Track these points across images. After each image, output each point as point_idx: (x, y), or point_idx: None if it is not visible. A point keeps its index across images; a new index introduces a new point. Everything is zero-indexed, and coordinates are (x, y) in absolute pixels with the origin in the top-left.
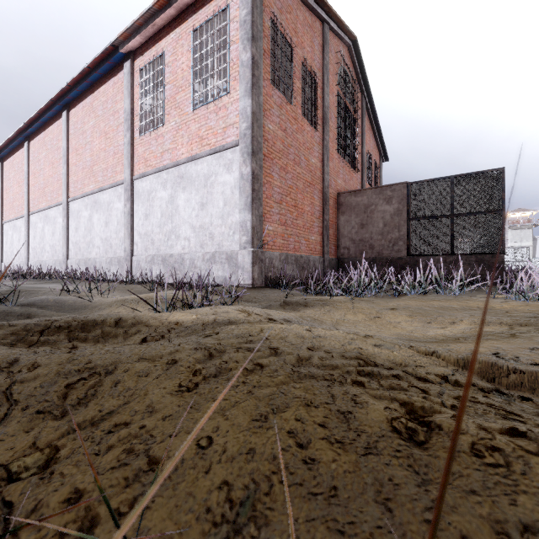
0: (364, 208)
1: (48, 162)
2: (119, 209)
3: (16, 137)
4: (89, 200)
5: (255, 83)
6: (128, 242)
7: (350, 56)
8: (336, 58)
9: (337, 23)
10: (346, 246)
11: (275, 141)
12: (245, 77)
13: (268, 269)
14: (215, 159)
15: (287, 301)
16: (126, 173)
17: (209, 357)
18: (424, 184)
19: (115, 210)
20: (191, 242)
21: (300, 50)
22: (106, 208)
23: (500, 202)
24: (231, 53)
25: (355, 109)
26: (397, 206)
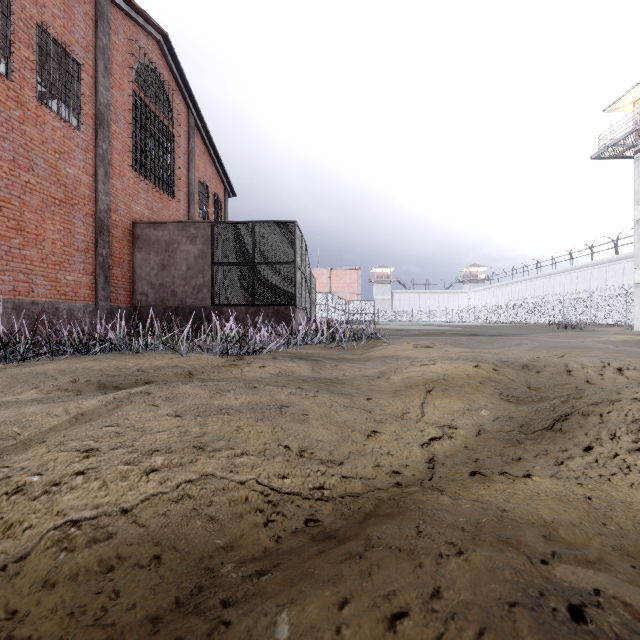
0: (165, 245)
1: None
2: None
3: None
4: None
5: None
6: None
7: (163, 55)
8: (130, 47)
9: None
10: (144, 291)
11: None
12: None
13: None
14: None
15: None
16: None
17: None
18: (229, 225)
19: None
20: None
21: (32, 5)
22: None
23: (293, 254)
24: None
25: (172, 122)
26: (201, 248)
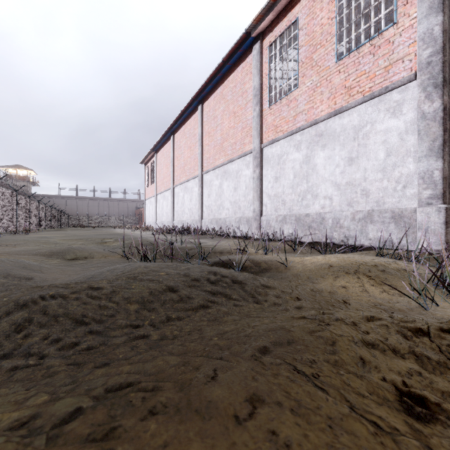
0: None
1: (187, 147)
2: (247, 175)
3: (166, 134)
4: (219, 171)
5: None
6: (257, 203)
7: None
8: None
9: None
10: None
11: None
12: None
13: None
14: (370, 106)
15: None
16: (255, 142)
17: None
18: None
19: (243, 177)
20: (334, 200)
21: None
22: (235, 176)
23: None
24: None
25: None
26: None
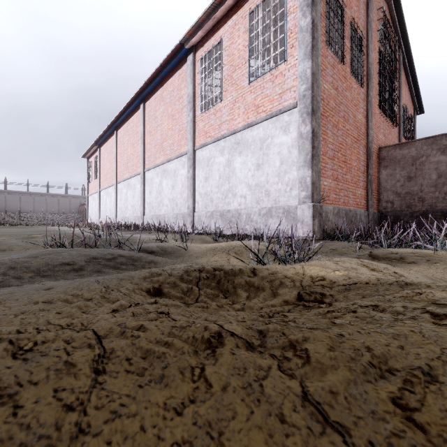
0: (411, 160)
1: (130, 144)
2: (183, 175)
3: (109, 129)
4: (160, 170)
5: (315, 45)
6: (191, 200)
7: (389, 12)
8: (377, 15)
9: None
10: (389, 199)
11: (329, 99)
12: (304, 41)
13: (324, 222)
14: (271, 123)
15: (375, 256)
16: (189, 145)
17: None
18: None
19: (180, 176)
20: (247, 199)
21: (348, 10)
22: (173, 175)
23: None
24: (288, 23)
25: (394, 63)
26: None
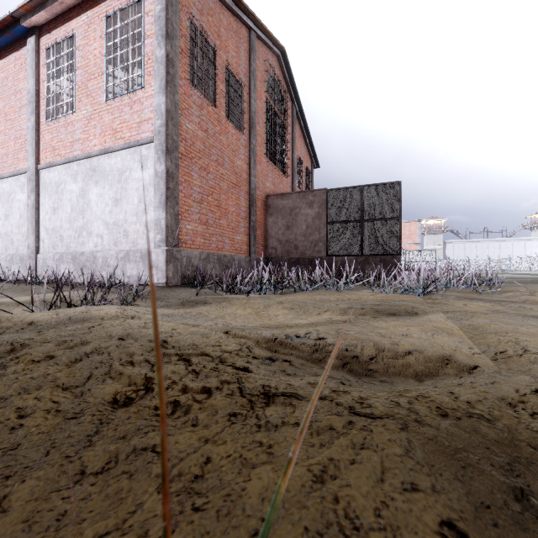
0: (289, 211)
1: None
2: (21, 200)
3: None
4: None
5: (170, 81)
6: (32, 237)
7: (280, 66)
8: (264, 66)
9: (264, 32)
10: (274, 246)
11: (195, 140)
12: (159, 73)
13: (186, 267)
14: (129, 154)
15: (190, 299)
16: (30, 161)
17: (9, 349)
18: (340, 191)
19: (17, 202)
20: (104, 239)
21: (224, 53)
22: (6, 199)
23: (398, 210)
24: (146, 47)
25: (285, 116)
26: (317, 210)
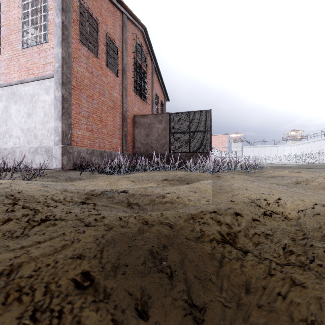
0: (148, 125)
1: None
2: None
3: None
4: None
5: (65, 39)
6: None
7: (143, 38)
8: (133, 36)
9: (132, 16)
10: (138, 147)
11: (83, 78)
12: (57, 33)
13: (76, 158)
14: (38, 84)
15: (72, 176)
16: None
17: None
18: (177, 114)
19: None
20: (21, 139)
21: (104, 26)
22: None
23: (210, 126)
24: (49, 16)
25: (147, 68)
26: (164, 125)
